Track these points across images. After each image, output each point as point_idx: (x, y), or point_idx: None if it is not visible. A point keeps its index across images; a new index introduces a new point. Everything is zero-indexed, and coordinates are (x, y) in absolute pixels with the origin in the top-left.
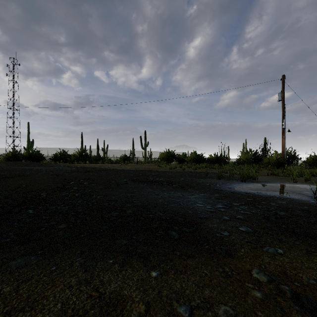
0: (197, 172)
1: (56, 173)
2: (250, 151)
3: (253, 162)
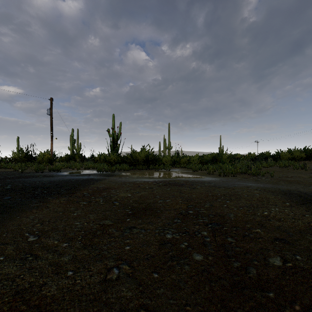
0: None
1: None
2: (22, 151)
3: (26, 161)
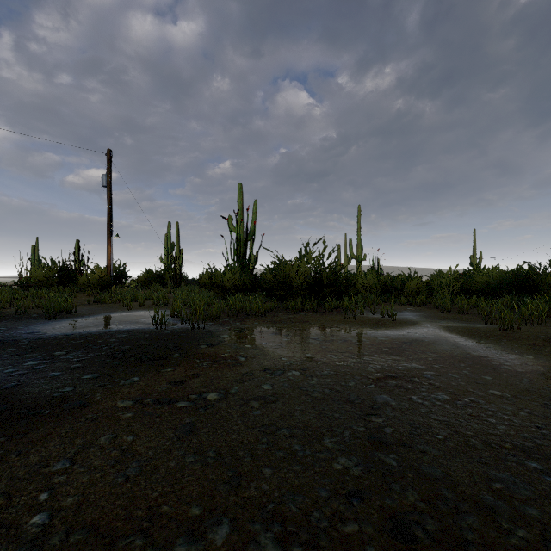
0: None
1: None
2: (54, 263)
3: (60, 284)
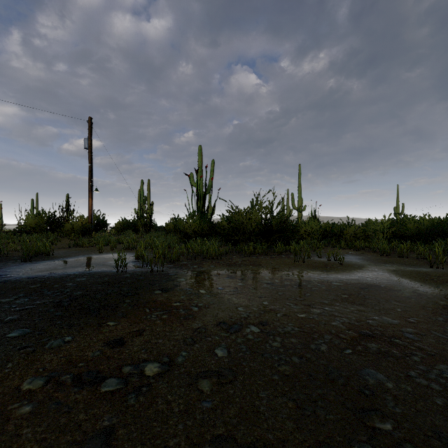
0: None
1: None
2: (44, 213)
3: (49, 230)
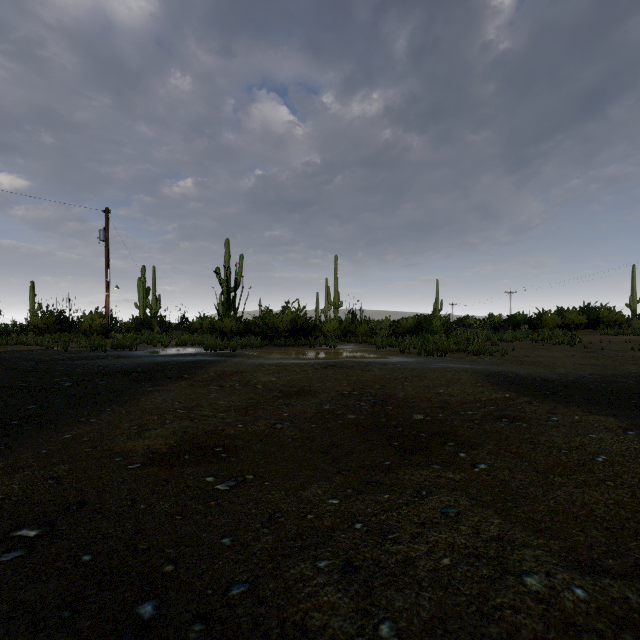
0: (11, 351)
1: None
2: (50, 311)
3: (57, 330)
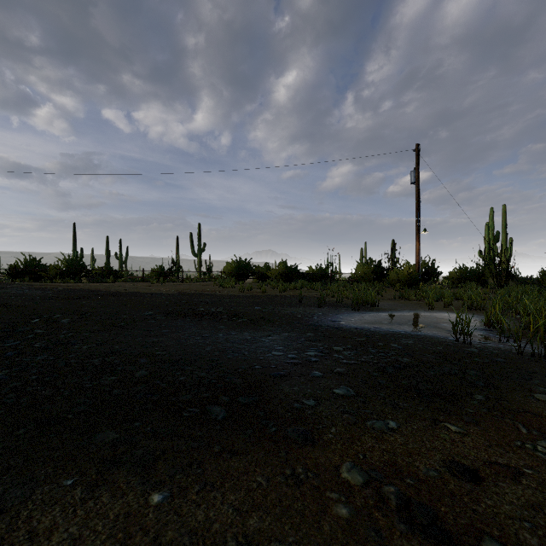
0: (287, 296)
1: (6, 301)
2: (371, 262)
3: (375, 279)
